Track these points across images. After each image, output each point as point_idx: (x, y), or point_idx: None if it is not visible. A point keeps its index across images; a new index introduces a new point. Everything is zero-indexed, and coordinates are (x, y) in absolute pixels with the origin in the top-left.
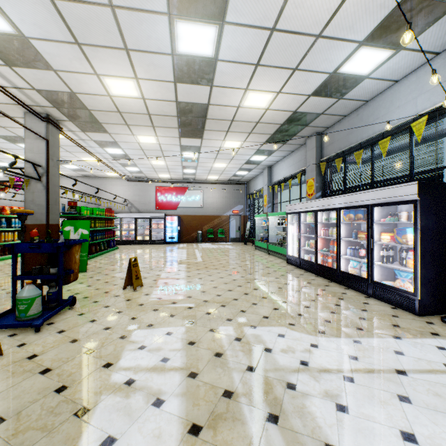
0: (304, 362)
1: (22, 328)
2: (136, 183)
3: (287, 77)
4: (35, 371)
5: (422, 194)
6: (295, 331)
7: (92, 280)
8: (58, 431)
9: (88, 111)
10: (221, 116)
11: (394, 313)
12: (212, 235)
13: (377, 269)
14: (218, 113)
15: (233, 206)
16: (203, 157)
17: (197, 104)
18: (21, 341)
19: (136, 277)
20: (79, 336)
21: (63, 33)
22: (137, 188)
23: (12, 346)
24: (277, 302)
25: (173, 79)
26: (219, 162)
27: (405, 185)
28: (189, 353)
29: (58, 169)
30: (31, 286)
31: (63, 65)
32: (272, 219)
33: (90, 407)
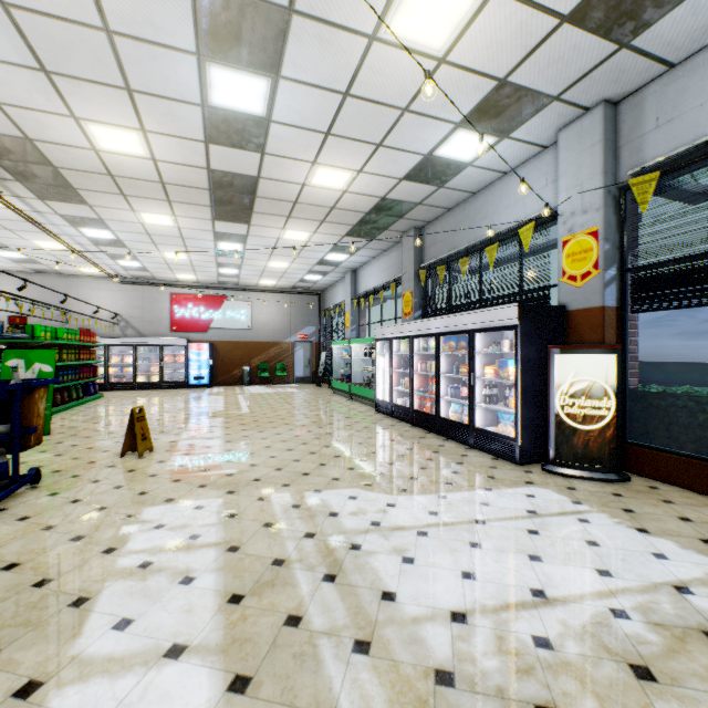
0: (376, 522)
1: None
2: (136, 287)
3: (369, 153)
4: None
5: (523, 319)
6: (371, 492)
7: (63, 446)
8: (49, 624)
9: (54, 169)
10: (279, 194)
11: (493, 465)
12: (267, 372)
13: (480, 412)
14: (274, 191)
15: (299, 328)
16: (252, 251)
17: (241, 175)
18: None
19: (142, 437)
20: (57, 521)
21: (19, 54)
22: (137, 295)
23: None
24: (354, 460)
25: (203, 138)
26: (278, 260)
27: (507, 307)
28: (228, 527)
29: None
30: None
31: (15, 98)
32: (358, 348)
33: (91, 595)
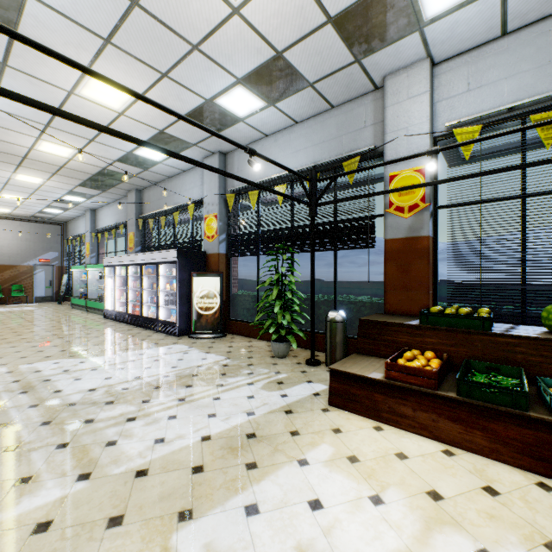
0: (68, 370)
1: None
2: None
3: (86, 142)
4: None
5: (180, 258)
6: (72, 359)
7: None
8: None
9: None
10: (7, 150)
11: (164, 338)
12: (1, 293)
13: (164, 311)
14: (1, 147)
15: (40, 253)
16: None
17: None
18: None
19: None
20: None
21: None
22: None
23: None
24: (69, 346)
25: None
26: (11, 194)
27: (173, 251)
28: None
29: None
30: None
31: None
32: (96, 271)
33: None
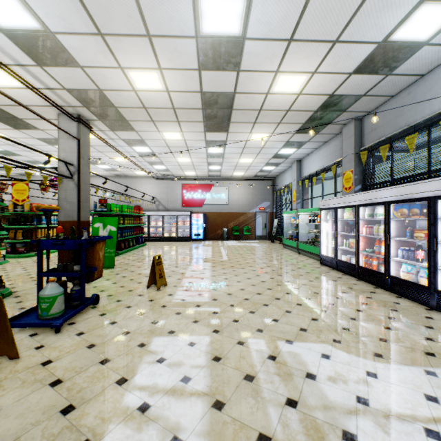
0: (362, 398)
1: (44, 327)
2: (164, 181)
3: (325, 52)
4: (46, 382)
5: None
6: (342, 351)
7: (118, 277)
8: None
9: (115, 109)
10: (248, 105)
11: None
12: (238, 232)
13: None
14: (245, 103)
15: (259, 203)
16: (229, 152)
17: (223, 93)
18: (39, 343)
19: (159, 276)
20: (97, 340)
21: (85, 24)
22: (164, 186)
23: (30, 348)
24: (315, 310)
25: (197, 67)
26: (245, 157)
27: None
28: (213, 373)
29: (89, 168)
30: (53, 283)
31: (89, 61)
32: (302, 215)
33: (95, 440)
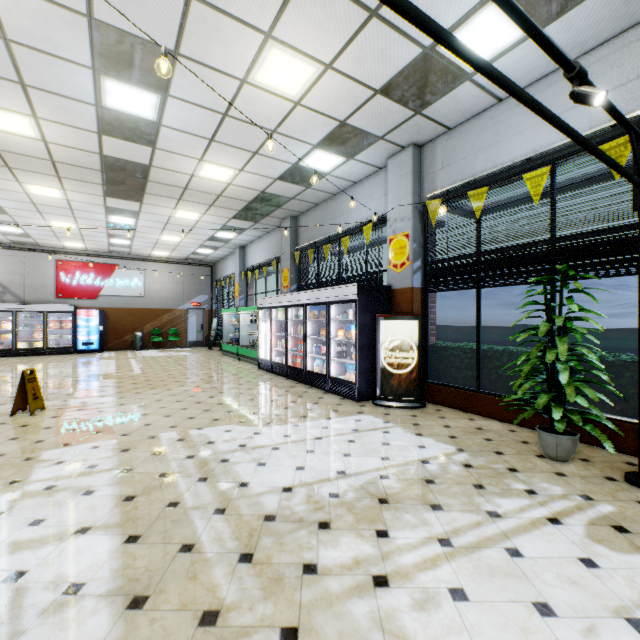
0: (243, 445)
1: None
2: (16, 252)
3: (248, 158)
4: None
5: (361, 295)
6: (243, 426)
7: None
8: None
9: None
10: (170, 181)
11: (340, 403)
12: (160, 337)
13: (334, 365)
14: (165, 178)
15: (192, 296)
16: (144, 225)
17: (134, 162)
18: None
19: (34, 397)
20: None
21: None
22: (17, 261)
23: None
24: (234, 406)
25: (96, 130)
26: (170, 235)
27: (350, 286)
28: (122, 458)
29: None
30: None
31: None
32: (246, 315)
33: (4, 510)
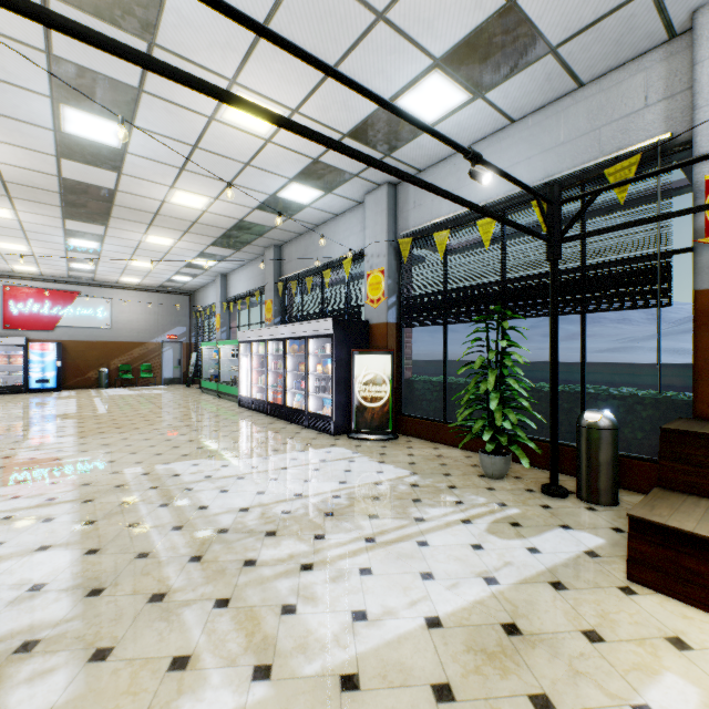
0: (209, 476)
1: None
2: None
3: (223, 187)
4: None
5: (337, 329)
6: (212, 460)
7: None
8: None
9: None
10: (139, 206)
11: (316, 437)
12: (130, 374)
13: (314, 400)
14: (133, 202)
15: (168, 328)
16: (111, 249)
17: (97, 186)
18: None
19: None
20: None
21: None
22: None
23: None
24: (206, 442)
25: (55, 153)
26: (141, 260)
27: (327, 320)
28: (83, 491)
29: None
30: None
31: None
32: (228, 349)
33: None
